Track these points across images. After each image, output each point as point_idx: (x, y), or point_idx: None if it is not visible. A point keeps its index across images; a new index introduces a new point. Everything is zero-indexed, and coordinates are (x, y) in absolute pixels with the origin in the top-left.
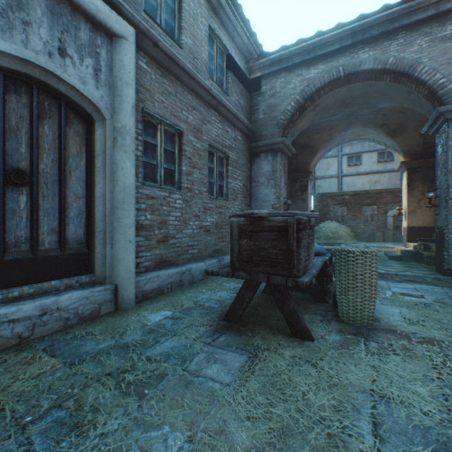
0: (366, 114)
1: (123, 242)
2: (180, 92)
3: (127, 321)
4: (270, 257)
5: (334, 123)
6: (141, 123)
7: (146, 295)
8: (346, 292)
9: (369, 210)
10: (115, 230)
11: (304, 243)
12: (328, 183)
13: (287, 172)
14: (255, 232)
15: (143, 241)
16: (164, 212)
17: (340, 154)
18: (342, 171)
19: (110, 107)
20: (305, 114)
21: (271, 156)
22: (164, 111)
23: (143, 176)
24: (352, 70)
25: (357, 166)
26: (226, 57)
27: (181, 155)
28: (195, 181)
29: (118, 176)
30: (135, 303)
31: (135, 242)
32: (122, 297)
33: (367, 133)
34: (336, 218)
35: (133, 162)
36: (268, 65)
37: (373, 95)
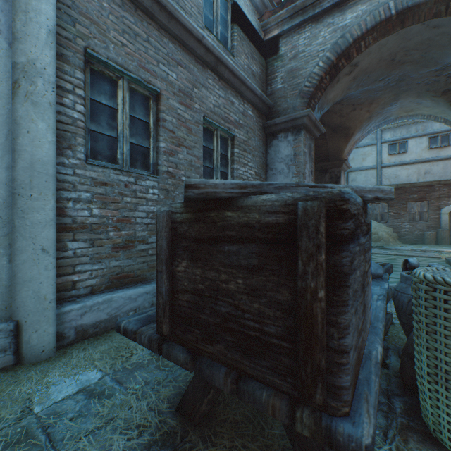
0: (423, 77)
1: (30, 252)
2: (155, 36)
3: (4, 399)
4: (242, 321)
5: (376, 94)
6: (81, 70)
7: (85, 332)
8: (450, 382)
9: (417, 206)
10: (16, 232)
11: (356, 281)
12: (364, 176)
13: (315, 162)
14: (205, 241)
15: (86, 247)
16: (127, 206)
17: (379, 141)
18: (382, 161)
19: (6, 30)
20: (338, 79)
21: (292, 135)
22: (127, 60)
23: (92, 152)
24: (409, 2)
25: (401, 154)
26: (231, 7)
27: (158, 126)
28: (181, 163)
29: (21, 144)
30: (55, 349)
31: (55, 251)
32: (28, 342)
33: (421, 107)
34: (374, 216)
35: (50, 122)
36: (288, 18)
37: (437, 43)
